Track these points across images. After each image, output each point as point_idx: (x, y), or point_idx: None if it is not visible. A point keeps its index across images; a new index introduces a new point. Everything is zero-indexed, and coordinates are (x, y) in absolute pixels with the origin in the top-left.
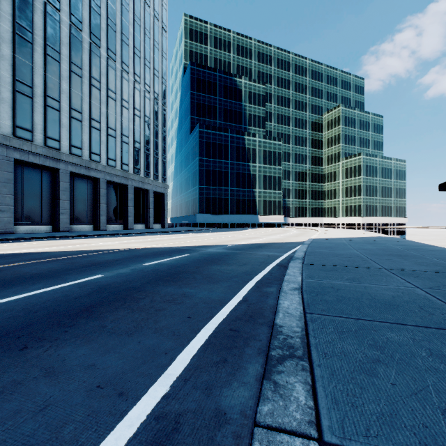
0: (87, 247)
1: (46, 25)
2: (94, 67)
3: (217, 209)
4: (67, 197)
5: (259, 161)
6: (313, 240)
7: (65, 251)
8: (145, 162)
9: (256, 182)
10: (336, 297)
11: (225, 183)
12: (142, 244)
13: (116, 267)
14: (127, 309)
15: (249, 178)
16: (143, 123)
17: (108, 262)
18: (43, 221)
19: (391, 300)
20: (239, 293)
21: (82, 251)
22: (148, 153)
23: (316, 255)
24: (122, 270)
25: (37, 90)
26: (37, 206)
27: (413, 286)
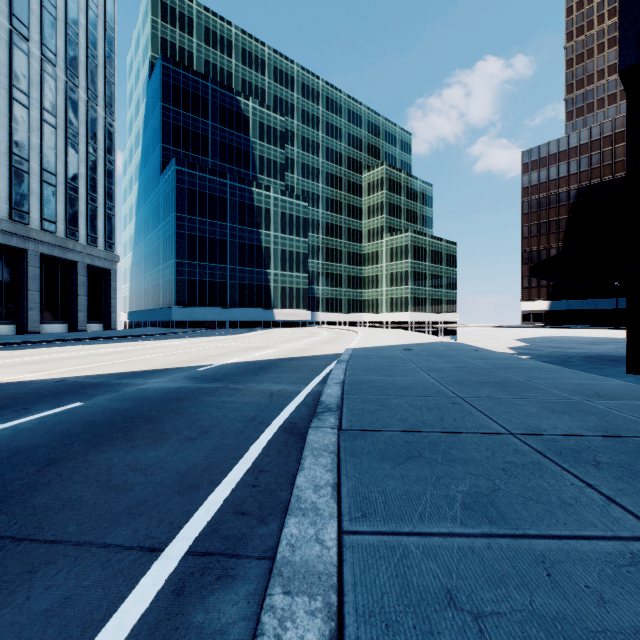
0: None
1: None
2: None
3: (207, 299)
4: None
5: (275, 228)
6: (353, 351)
7: None
8: (67, 211)
9: (271, 259)
10: None
11: (221, 258)
12: (1, 371)
13: None
14: None
15: (259, 253)
16: (64, 140)
17: None
18: None
19: None
20: None
21: None
22: (74, 196)
23: (363, 393)
24: None
25: None
26: None
27: None
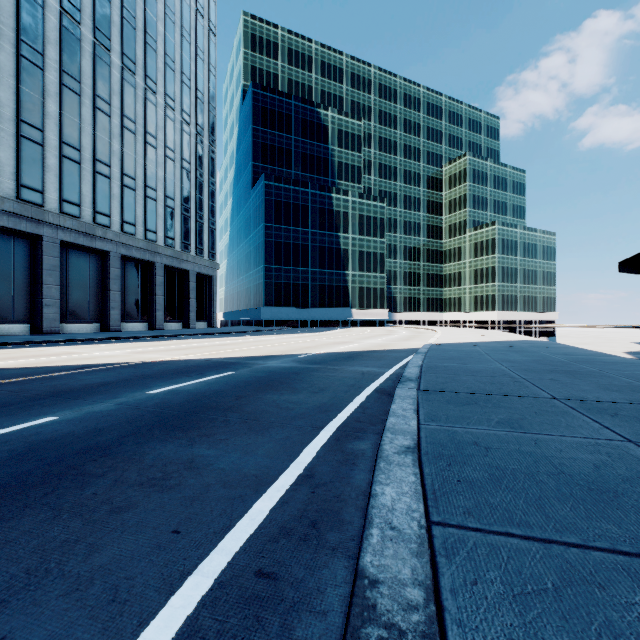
0: (70, 359)
1: (20, 9)
2: (100, 80)
3: (291, 300)
4: (56, 280)
5: (353, 230)
6: (431, 346)
7: (24, 368)
8: (182, 229)
9: (349, 260)
10: (488, 472)
11: (303, 262)
12: (165, 354)
13: (94, 398)
14: (46, 510)
15: (338, 255)
16: (180, 170)
17: (85, 388)
18: (15, 317)
19: (595, 475)
20: (300, 455)
21: (54, 368)
22: (187, 215)
23: (438, 372)
24: (101, 406)
25: (5, 110)
26: (5, 294)
27: (620, 438)
